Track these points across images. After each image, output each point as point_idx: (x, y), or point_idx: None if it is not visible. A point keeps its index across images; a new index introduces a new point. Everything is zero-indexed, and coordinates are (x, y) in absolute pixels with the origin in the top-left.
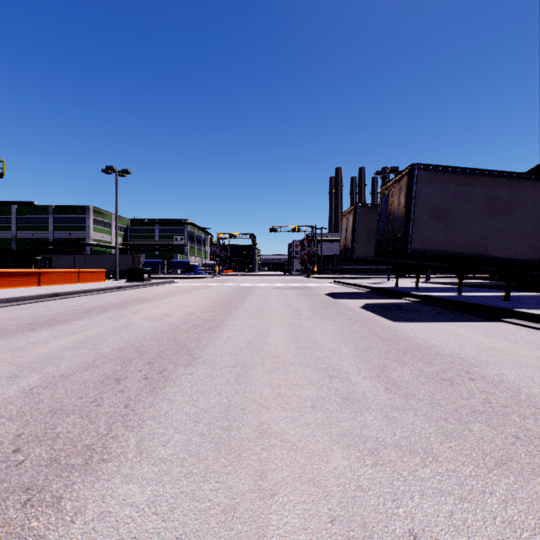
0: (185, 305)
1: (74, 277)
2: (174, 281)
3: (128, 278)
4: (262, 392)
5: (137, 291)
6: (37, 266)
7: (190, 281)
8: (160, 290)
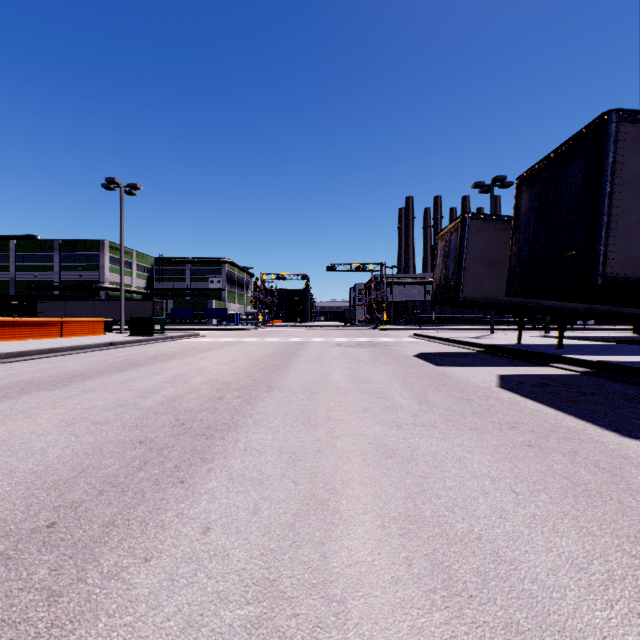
0: (179, 380)
1: (54, 328)
2: (199, 334)
3: (132, 330)
4: None
5: (134, 350)
6: (12, 313)
7: (222, 334)
8: (169, 348)
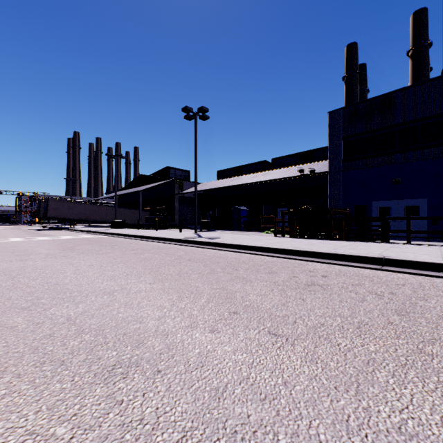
0: None
1: None
2: None
3: None
4: (4, 233)
5: None
6: None
7: None
8: None
